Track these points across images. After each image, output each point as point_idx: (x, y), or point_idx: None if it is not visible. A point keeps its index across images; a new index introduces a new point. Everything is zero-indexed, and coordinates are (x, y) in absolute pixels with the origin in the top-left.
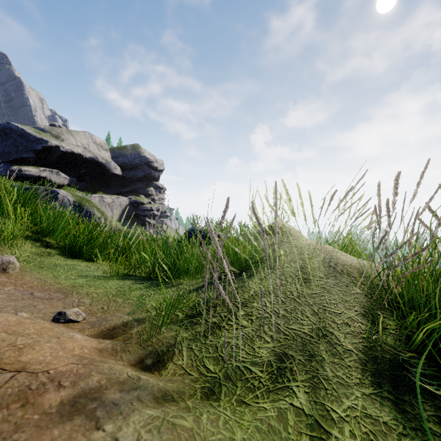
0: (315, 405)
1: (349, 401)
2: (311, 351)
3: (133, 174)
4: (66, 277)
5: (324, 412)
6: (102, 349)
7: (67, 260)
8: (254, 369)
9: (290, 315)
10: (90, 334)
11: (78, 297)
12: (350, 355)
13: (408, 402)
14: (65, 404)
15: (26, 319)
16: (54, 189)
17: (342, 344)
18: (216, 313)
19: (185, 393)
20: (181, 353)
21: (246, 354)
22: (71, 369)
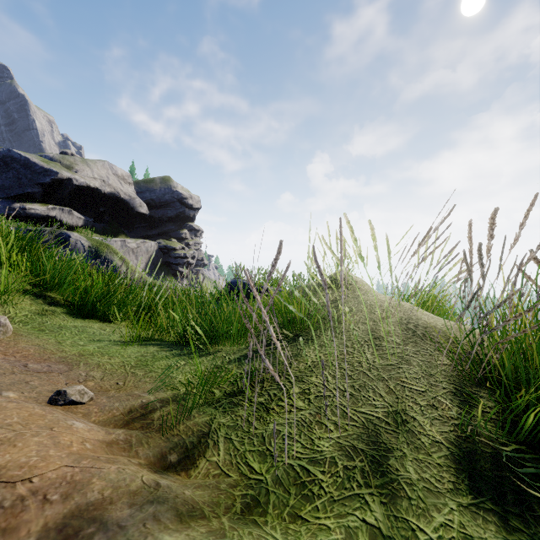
0: (395, 522)
1: (441, 515)
2: (388, 444)
3: (162, 213)
4: (73, 343)
5: (409, 532)
6: (111, 442)
7: (76, 321)
8: (313, 469)
9: (359, 394)
10: (98, 420)
11: (87, 369)
12: (439, 448)
13: (520, 517)
14: (50, 529)
15: (10, 402)
16: (65, 232)
17: (427, 434)
18: (262, 390)
19: (219, 504)
20: (217, 445)
21: (302, 448)
22: (63, 475)
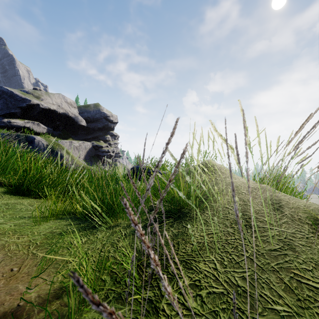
0: None
1: None
2: None
3: (95, 125)
4: None
5: None
6: None
7: (10, 198)
8: None
9: (254, 291)
10: None
11: None
12: None
13: None
14: None
15: None
16: (32, 136)
17: None
18: (152, 278)
19: None
20: None
21: None
22: None
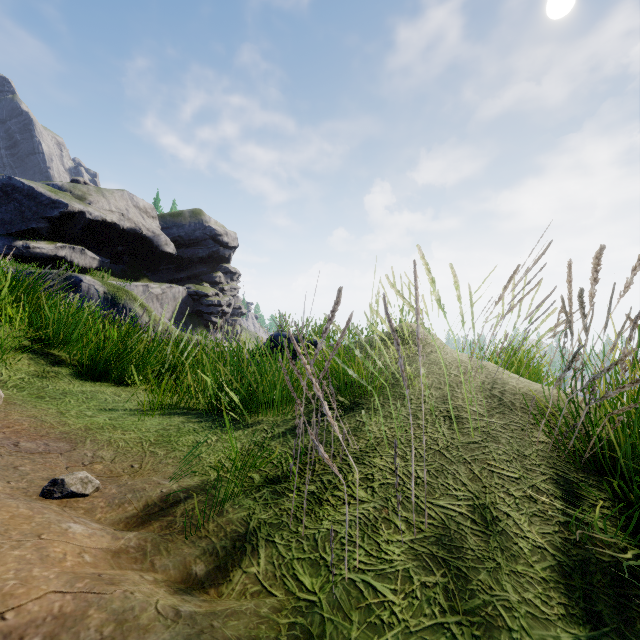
0: None
1: None
2: (477, 551)
3: (192, 253)
4: (78, 413)
5: None
6: (118, 551)
7: (84, 385)
8: (381, 587)
9: (435, 481)
10: (104, 518)
11: (94, 447)
12: (542, 556)
13: None
14: None
15: None
16: (76, 275)
17: (526, 536)
18: (314, 475)
19: (259, 639)
20: (256, 551)
21: (366, 555)
22: (49, 606)
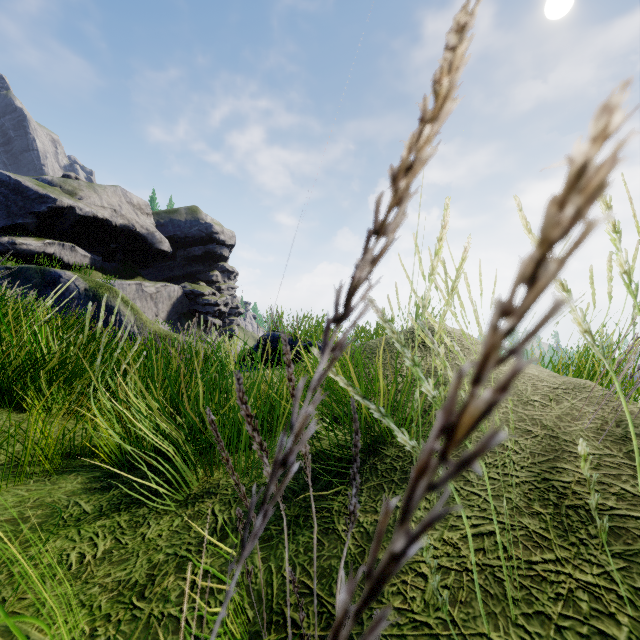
0: None
1: None
2: None
3: (188, 251)
4: None
5: None
6: None
7: None
8: None
9: None
10: None
11: None
12: None
13: None
14: None
15: None
16: (55, 270)
17: None
18: None
19: None
20: None
21: None
22: None
